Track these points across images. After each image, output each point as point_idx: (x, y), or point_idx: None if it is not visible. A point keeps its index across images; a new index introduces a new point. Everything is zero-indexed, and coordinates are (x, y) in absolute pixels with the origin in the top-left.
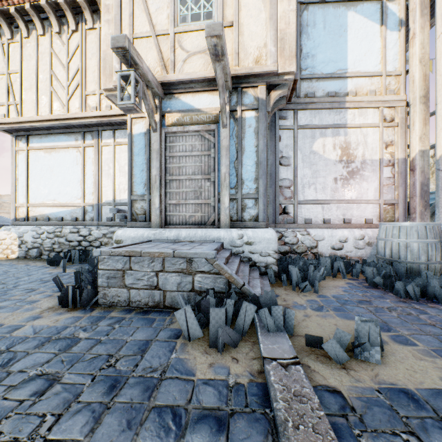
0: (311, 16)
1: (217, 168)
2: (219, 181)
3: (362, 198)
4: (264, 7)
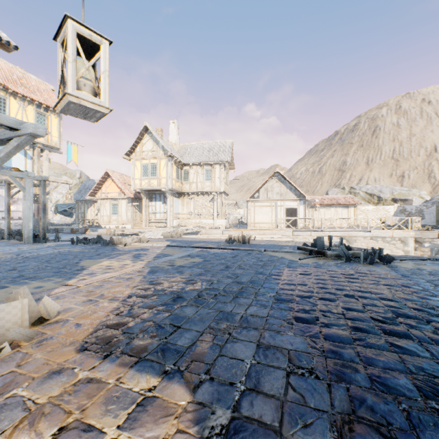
0: None
1: None
2: None
3: (18, 210)
4: None
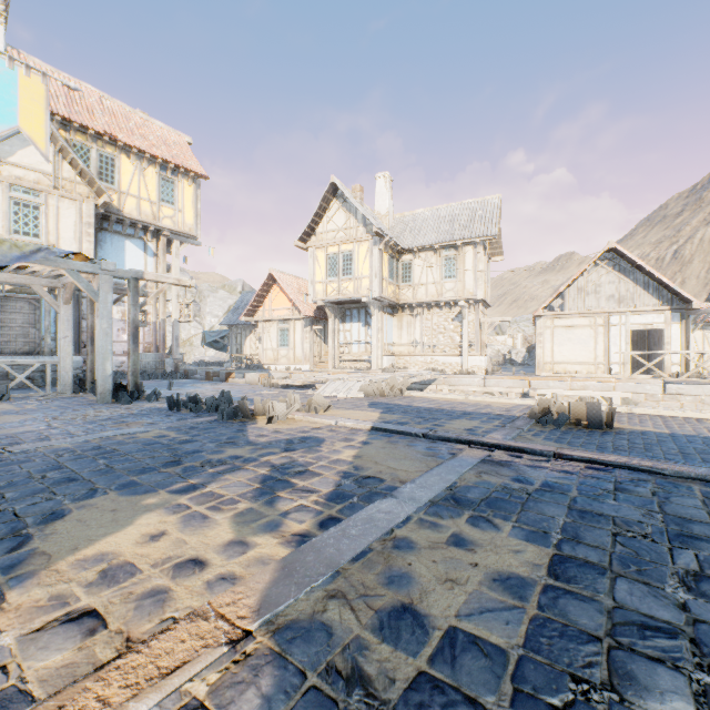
0: (104, 236)
1: (42, 322)
2: (44, 329)
3: None
4: (76, 242)
